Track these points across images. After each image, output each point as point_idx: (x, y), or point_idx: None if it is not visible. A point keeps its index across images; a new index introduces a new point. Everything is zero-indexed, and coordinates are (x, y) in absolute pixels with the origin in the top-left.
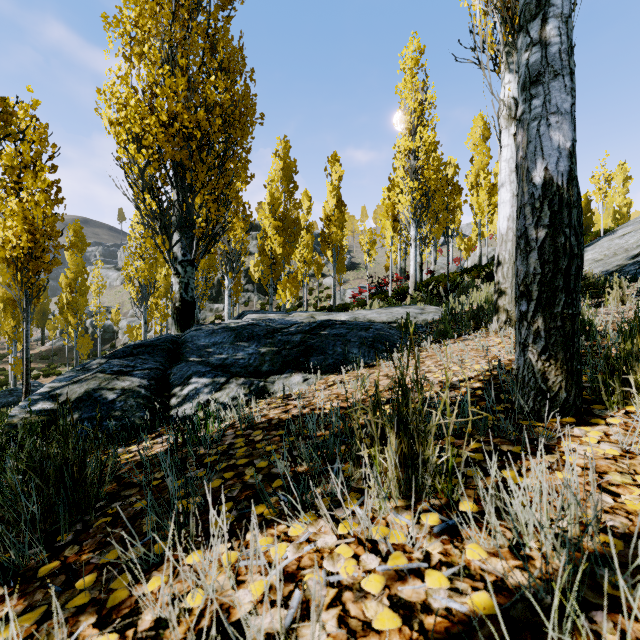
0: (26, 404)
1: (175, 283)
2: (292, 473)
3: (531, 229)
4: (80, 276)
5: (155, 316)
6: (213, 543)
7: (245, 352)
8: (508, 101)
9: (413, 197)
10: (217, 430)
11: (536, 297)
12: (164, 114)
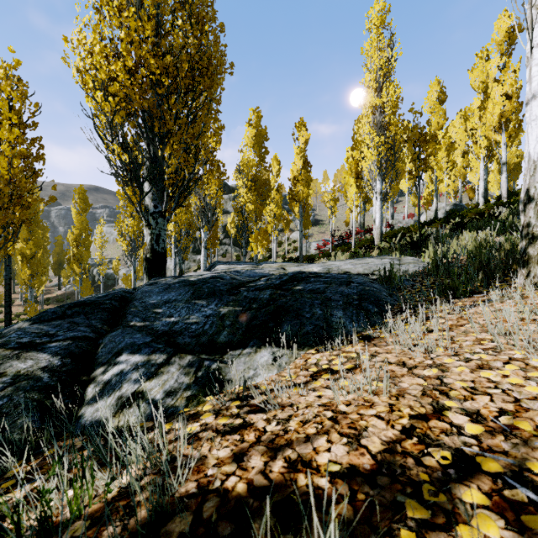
0: None
1: (146, 234)
2: None
3: None
4: (84, 232)
5: None
6: None
7: (201, 313)
8: None
9: (379, 151)
10: None
11: None
12: (130, 59)
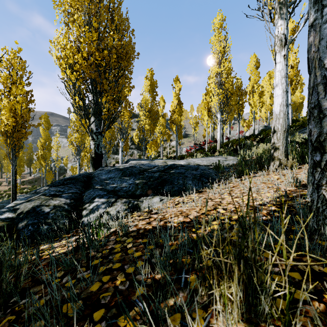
0: None
1: (92, 144)
2: (151, 280)
3: (324, 101)
4: (47, 141)
5: (84, 161)
6: None
7: (127, 183)
8: (280, 36)
9: (219, 98)
10: (103, 238)
11: None
12: (85, 53)
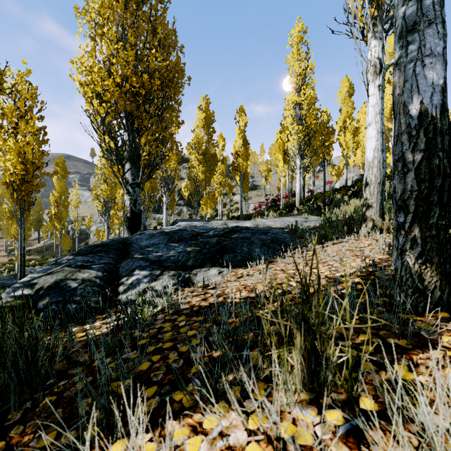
0: (11, 290)
1: (127, 199)
2: (208, 358)
3: (408, 153)
4: (63, 195)
5: (115, 223)
6: (134, 435)
7: (175, 251)
8: (374, 61)
9: (298, 137)
10: (150, 316)
11: (413, 210)
12: (118, 77)
